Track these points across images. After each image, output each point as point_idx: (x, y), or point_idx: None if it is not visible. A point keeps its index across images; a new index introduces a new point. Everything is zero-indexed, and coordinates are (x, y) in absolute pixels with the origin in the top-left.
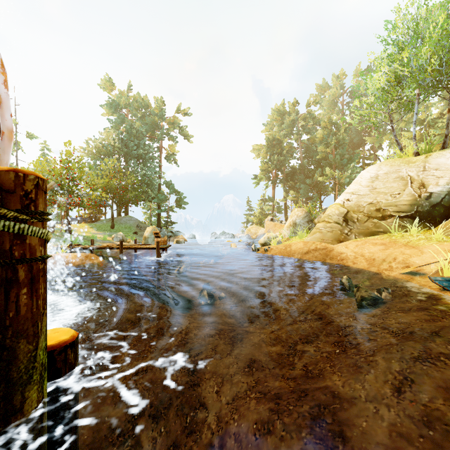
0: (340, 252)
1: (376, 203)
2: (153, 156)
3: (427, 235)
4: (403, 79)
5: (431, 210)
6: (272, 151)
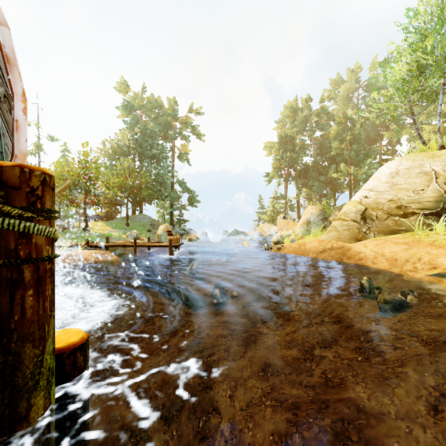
0: (358, 251)
1: (397, 200)
2: (166, 155)
3: None
4: (426, 68)
5: None
6: (284, 148)
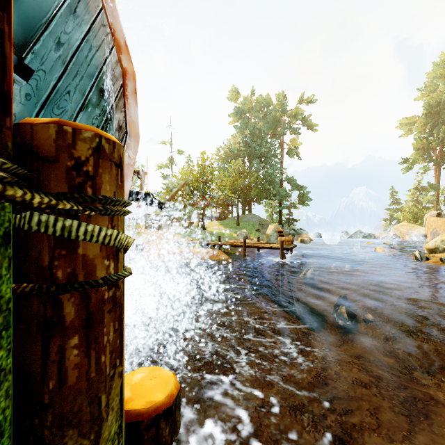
0: None
1: None
2: (275, 153)
3: None
4: None
5: None
6: (435, 121)
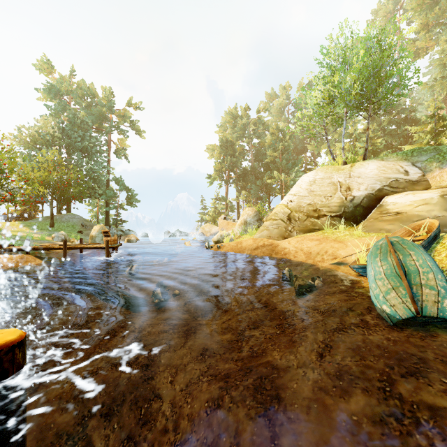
0: (284, 247)
1: (313, 204)
2: (101, 149)
3: (351, 232)
4: (335, 98)
5: (354, 211)
6: (225, 152)
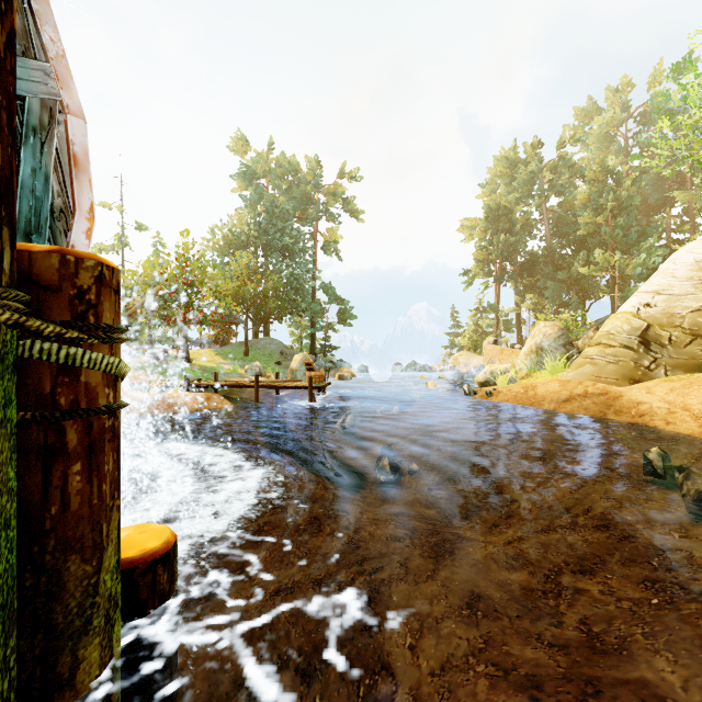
0: (636, 400)
1: None
2: (304, 246)
3: None
4: None
5: None
6: (495, 228)
